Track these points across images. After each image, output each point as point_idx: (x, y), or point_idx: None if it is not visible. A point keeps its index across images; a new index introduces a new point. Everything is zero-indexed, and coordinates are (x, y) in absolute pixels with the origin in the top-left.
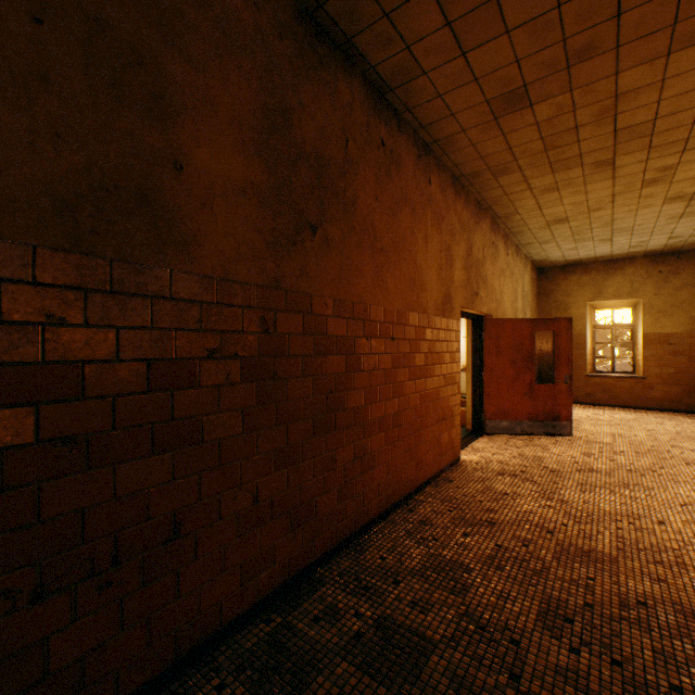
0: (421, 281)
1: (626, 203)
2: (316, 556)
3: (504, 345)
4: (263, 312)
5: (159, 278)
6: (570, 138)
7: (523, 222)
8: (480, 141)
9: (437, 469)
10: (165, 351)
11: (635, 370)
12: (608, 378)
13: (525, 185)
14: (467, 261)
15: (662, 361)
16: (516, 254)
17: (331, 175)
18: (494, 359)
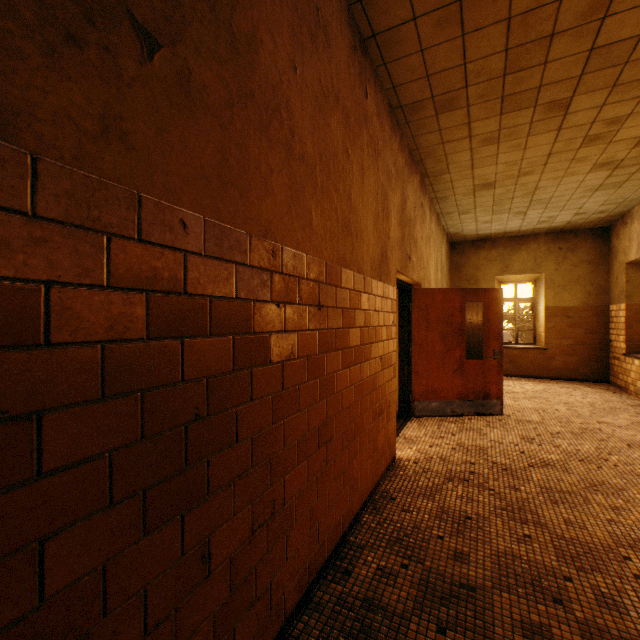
0: (357, 227)
1: (556, 167)
2: None
3: (434, 318)
4: None
5: None
6: (538, 55)
7: (451, 184)
8: (432, 44)
9: (373, 483)
10: None
11: (536, 342)
12: (514, 349)
13: (466, 130)
14: (402, 216)
15: (562, 332)
16: (437, 223)
17: None
18: (423, 333)
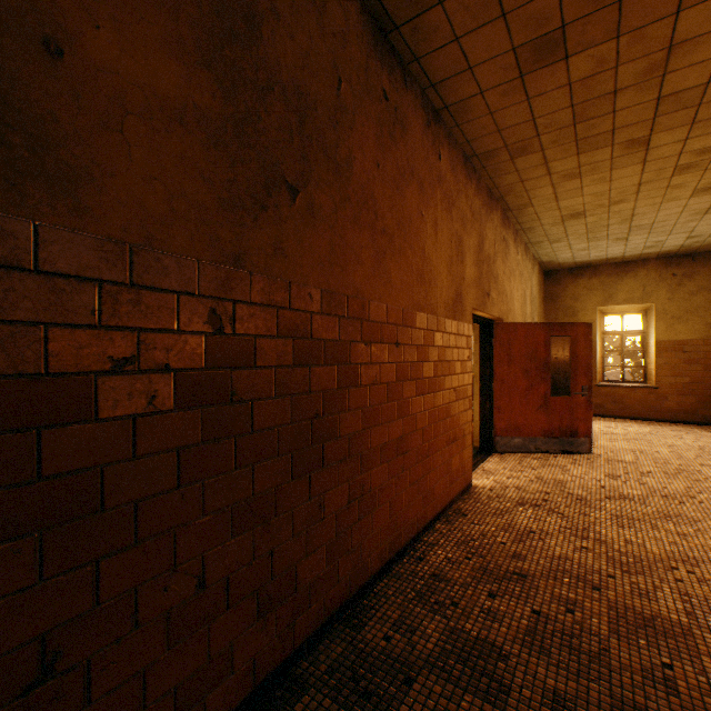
0: (430, 275)
1: (651, 195)
2: (297, 643)
3: (516, 353)
4: (214, 302)
5: (8, 233)
6: (605, 107)
7: (537, 216)
8: (500, 108)
9: (447, 500)
10: (23, 361)
11: (646, 380)
12: (619, 388)
13: (544, 169)
14: (478, 256)
15: (676, 369)
16: (525, 254)
17: (318, 121)
18: (505, 369)
